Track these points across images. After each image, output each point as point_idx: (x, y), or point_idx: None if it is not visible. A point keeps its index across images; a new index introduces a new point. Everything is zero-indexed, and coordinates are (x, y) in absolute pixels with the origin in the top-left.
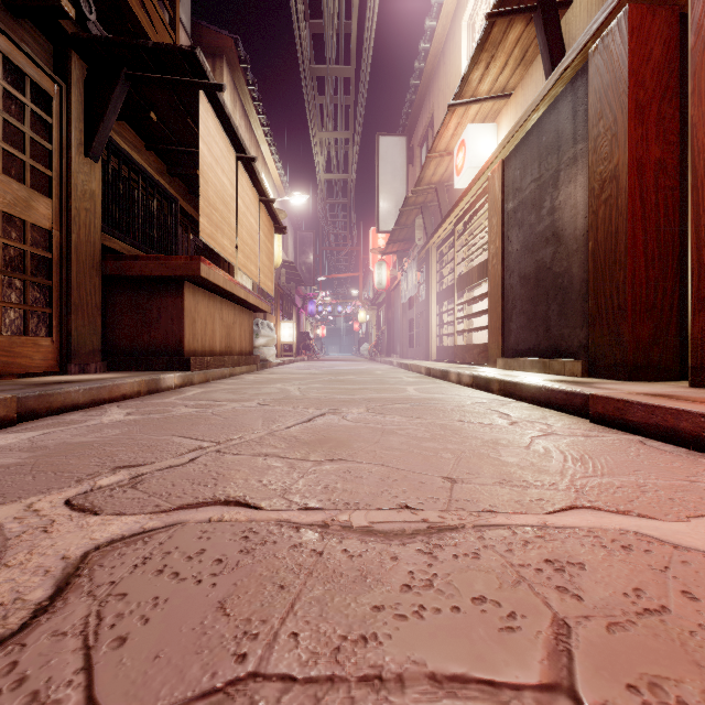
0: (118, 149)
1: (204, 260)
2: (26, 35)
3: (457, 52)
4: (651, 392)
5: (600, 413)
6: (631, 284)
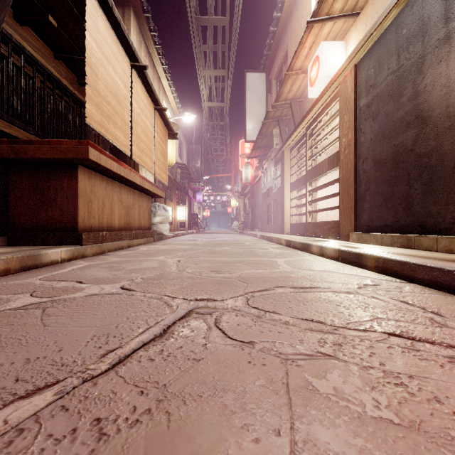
0: (19, 48)
1: (93, 145)
2: None
3: None
4: None
5: None
6: None
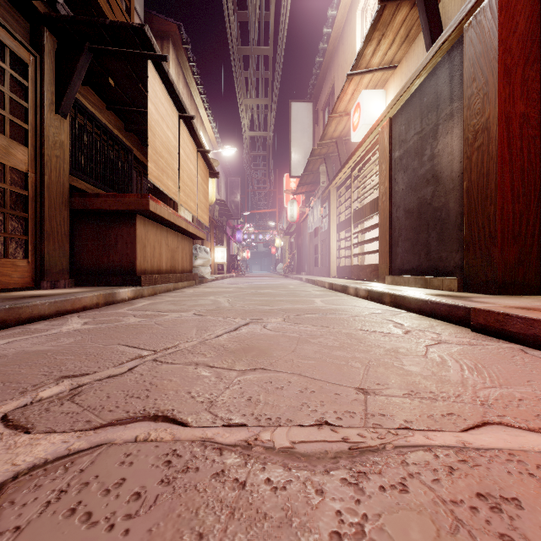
0: (83, 108)
1: (152, 197)
2: (6, 14)
3: (353, 34)
4: (524, 306)
5: (482, 324)
6: (500, 216)
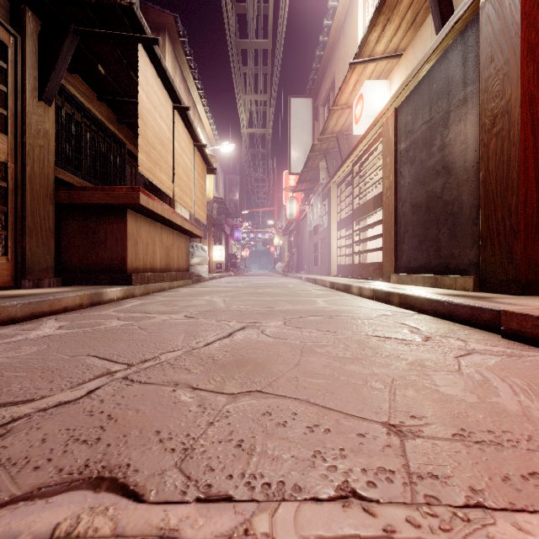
0: (71, 97)
1: (143, 191)
2: None
3: (355, 25)
4: None
5: (515, 329)
6: (524, 208)
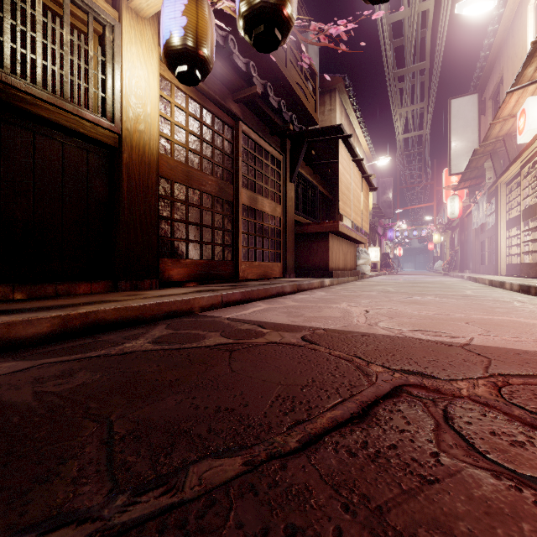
0: (298, 173)
1: (340, 222)
2: (274, 141)
3: (523, 30)
4: None
5: None
6: None
